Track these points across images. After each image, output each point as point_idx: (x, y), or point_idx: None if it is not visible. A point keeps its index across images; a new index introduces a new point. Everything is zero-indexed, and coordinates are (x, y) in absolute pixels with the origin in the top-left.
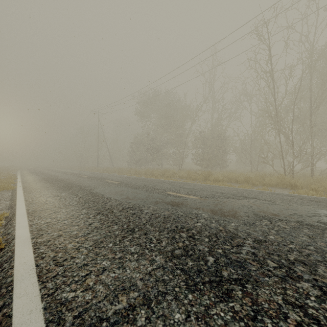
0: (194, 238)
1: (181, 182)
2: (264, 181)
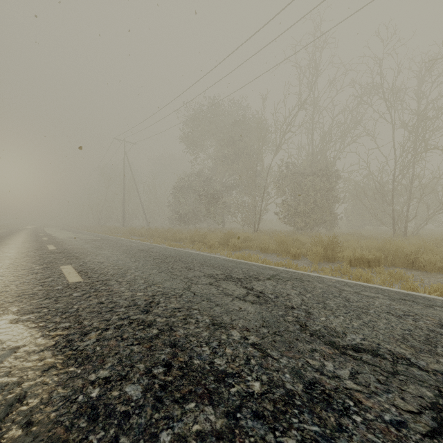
0: None
1: (278, 273)
2: None
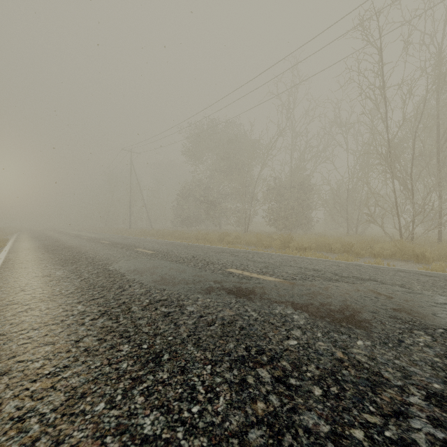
0: (290, 387)
1: (249, 251)
2: (373, 250)
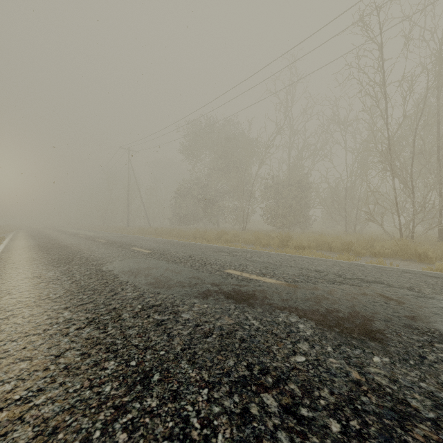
0: (301, 420)
1: (247, 250)
2: (374, 249)
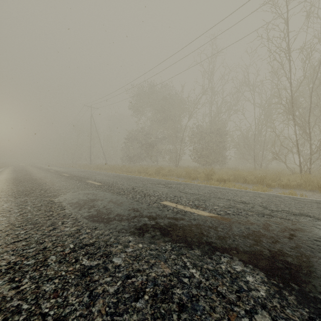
0: None
1: (180, 183)
2: (281, 181)
